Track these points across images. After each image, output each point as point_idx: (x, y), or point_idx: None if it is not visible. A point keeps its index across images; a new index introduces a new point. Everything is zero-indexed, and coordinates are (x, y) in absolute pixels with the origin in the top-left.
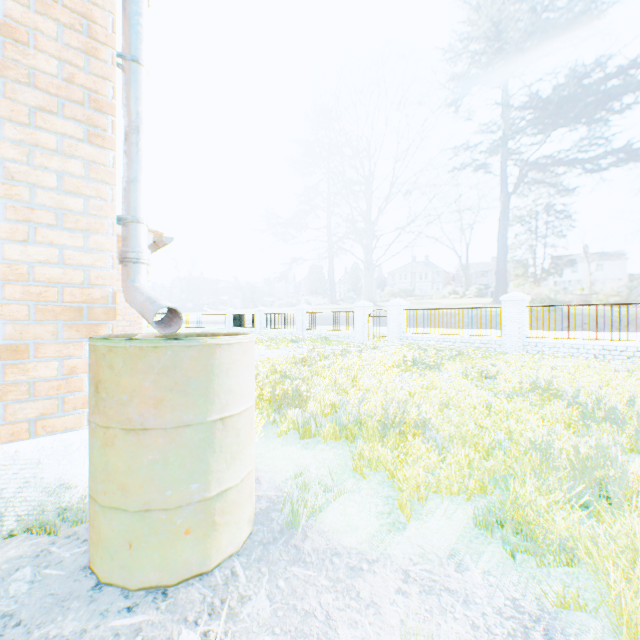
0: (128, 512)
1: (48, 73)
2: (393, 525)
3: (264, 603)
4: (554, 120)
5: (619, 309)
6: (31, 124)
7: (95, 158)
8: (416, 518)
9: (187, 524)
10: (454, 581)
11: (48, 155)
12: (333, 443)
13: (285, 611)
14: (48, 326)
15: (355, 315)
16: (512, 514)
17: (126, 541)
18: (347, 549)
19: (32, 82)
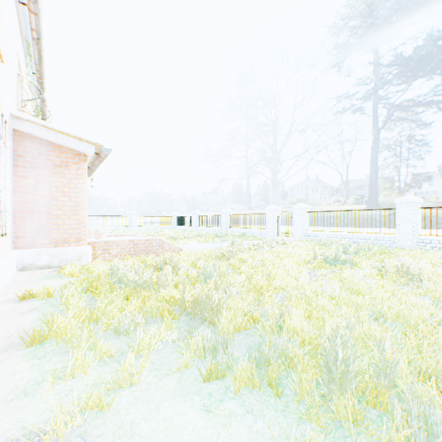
0: None
1: None
2: None
3: None
4: (421, 66)
5: None
6: None
7: None
8: None
9: None
10: None
11: None
12: (247, 397)
13: None
14: None
15: (266, 216)
16: None
17: None
18: None
19: None
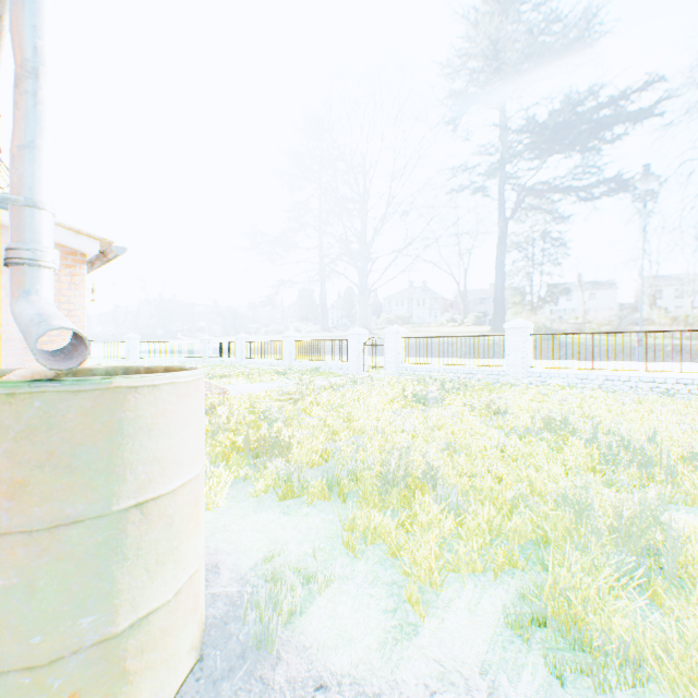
0: None
1: None
2: (400, 630)
3: None
4: (552, 144)
5: (622, 338)
6: None
7: None
8: (430, 615)
9: (73, 686)
10: None
11: None
12: (321, 505)
13: None
14: None
15: (349, 343)
16: (553, 603)
17: None
18: (337, 677)
19: None
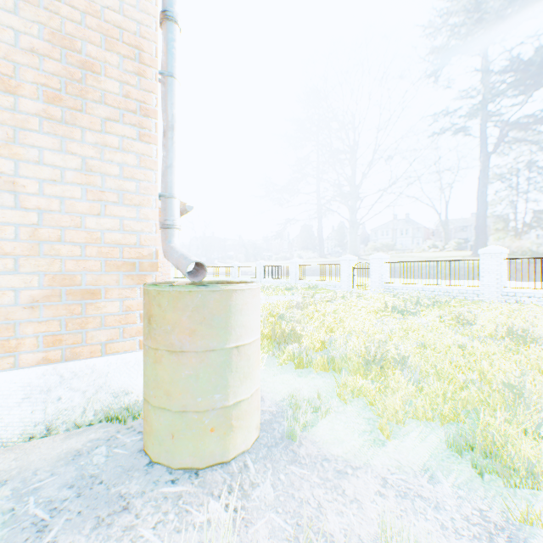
0: (171, 411)
1: (113, 93)
2: (373, 441)
3: (269, 490)
4: (536, 81)
5: None
6: (102, 131)
7: (144, 152)
8: (394, 438)
9: (212, 424)
10: (426, 490)
11: (113, 152)
12: (322, 373)
13: (285, 497)
14: (113, 276)
15: (341, 267)
16: (482, 441)
17: (170, 433)
18: (334, 456)
19: (103, 100)
